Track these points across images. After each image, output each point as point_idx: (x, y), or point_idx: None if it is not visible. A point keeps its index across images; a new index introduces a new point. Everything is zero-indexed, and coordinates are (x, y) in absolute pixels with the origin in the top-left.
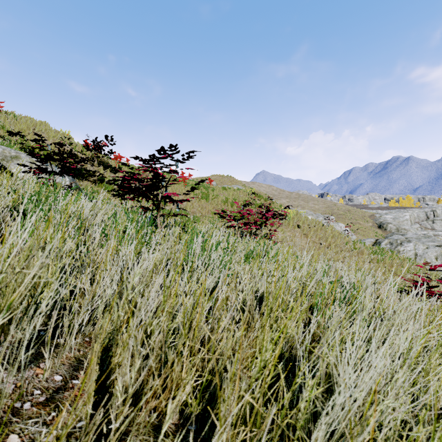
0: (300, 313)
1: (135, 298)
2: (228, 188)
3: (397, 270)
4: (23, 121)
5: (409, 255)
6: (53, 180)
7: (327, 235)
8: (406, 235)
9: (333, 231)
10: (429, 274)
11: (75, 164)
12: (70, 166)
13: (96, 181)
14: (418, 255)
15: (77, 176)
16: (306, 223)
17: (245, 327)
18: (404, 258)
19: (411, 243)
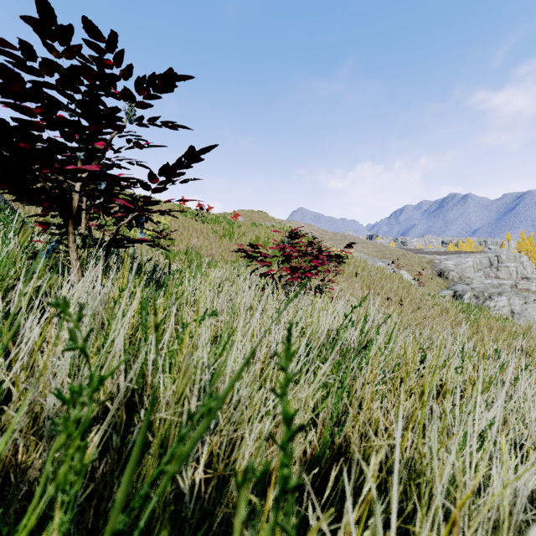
0: None
1: None
2: (260, 224)
3: (496, 335)
4: None
5: (507, 313)
6: None
7: (397, 286)
8: (471, 284)
9: (402, 280)
10: None
11: None
12: None
13: None
14: (515, 312)
15: None
16: (367, 270)
17: None
18: (499, 318)
19: (503, 296)
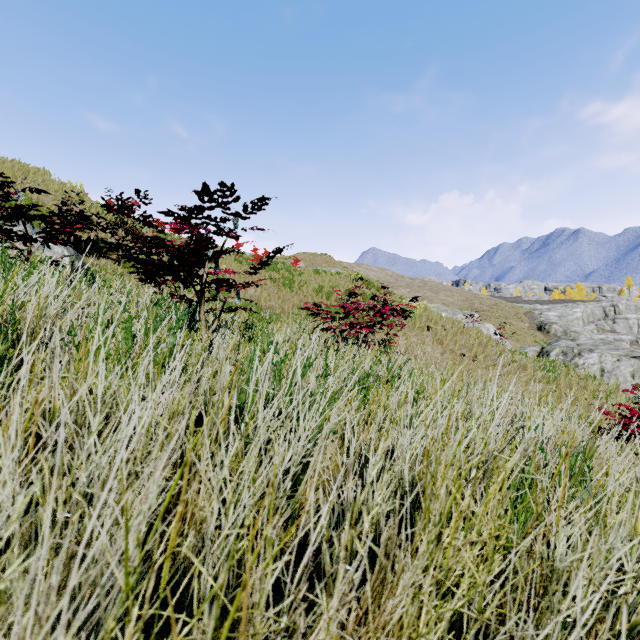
0: (490, 529)
1: (83, 527)
2: (323, 271)
3: (577, 394)
4: (6, 167)
5: (594, 371)
6: (29, 252)
7: (472, 341)
8: (578, 340)
9: (480, 335)
10: (626, 400)
11: (88, 232)
12: (59, 229)
13: (120, 259)
14: (605, 371)
15: (90, 251)
16: (440, 323)
17: (375, 592)
18: (586, 376)
19: (594, 353)
